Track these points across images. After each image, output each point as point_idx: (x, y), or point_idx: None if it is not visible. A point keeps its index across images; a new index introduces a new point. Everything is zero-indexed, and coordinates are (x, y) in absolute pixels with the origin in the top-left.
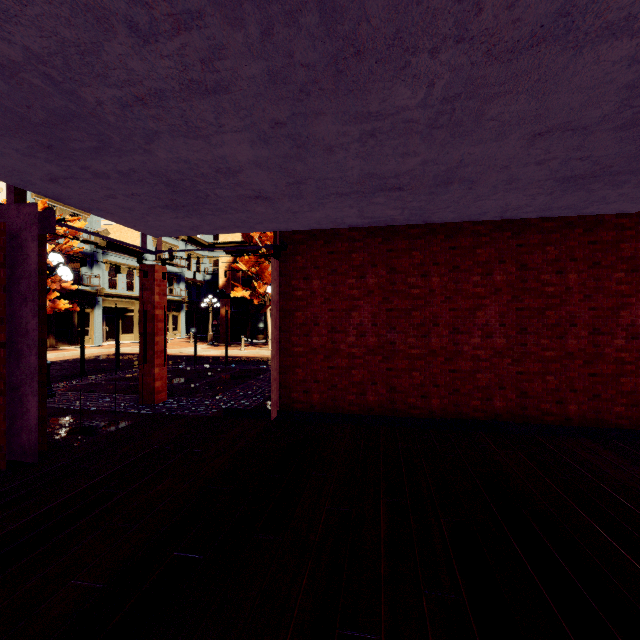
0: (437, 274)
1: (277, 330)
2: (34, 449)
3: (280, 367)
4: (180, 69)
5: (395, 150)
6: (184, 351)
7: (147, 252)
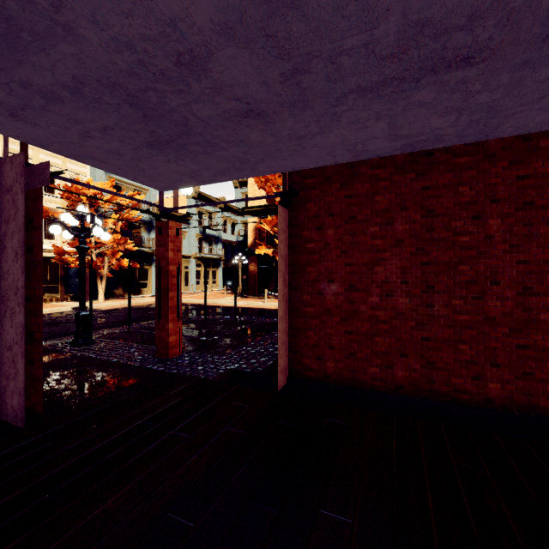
0: (497, 214)
1: (286, 287)
2: (23, 414)
3: (290, 328)
4: None
5: None
6: (217, 302)
7: (164, 210)
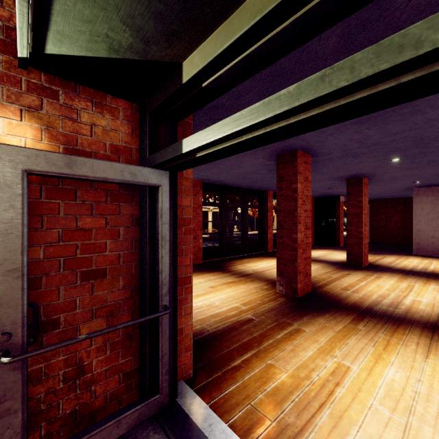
0: None
1: (369, 222)
2: None
3: (370, 231)
4: None
5: (394, 195)
6: None
7: None
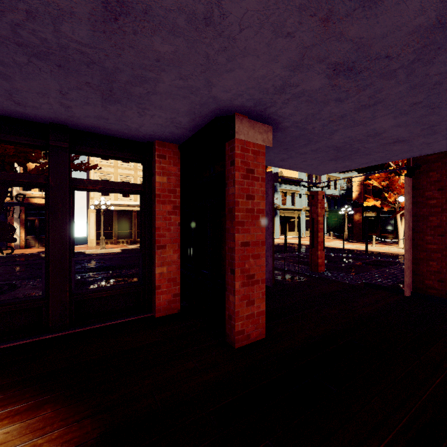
0: None
1: (410, 231)
2: (271, 281)
3: (413, 259)
4: (356, 104)
5: None
6: (327, 244)
7: (312, 184)
